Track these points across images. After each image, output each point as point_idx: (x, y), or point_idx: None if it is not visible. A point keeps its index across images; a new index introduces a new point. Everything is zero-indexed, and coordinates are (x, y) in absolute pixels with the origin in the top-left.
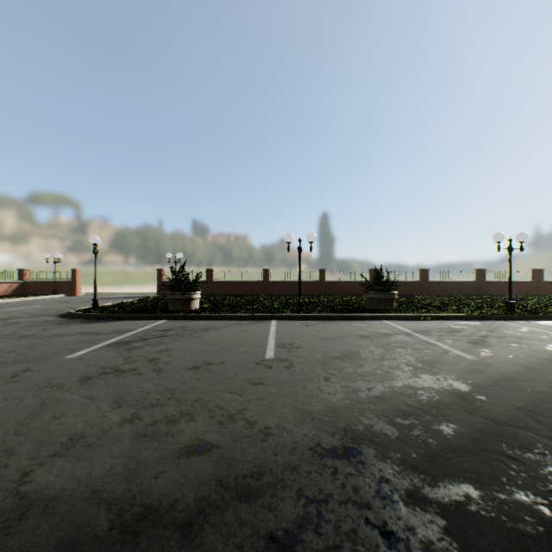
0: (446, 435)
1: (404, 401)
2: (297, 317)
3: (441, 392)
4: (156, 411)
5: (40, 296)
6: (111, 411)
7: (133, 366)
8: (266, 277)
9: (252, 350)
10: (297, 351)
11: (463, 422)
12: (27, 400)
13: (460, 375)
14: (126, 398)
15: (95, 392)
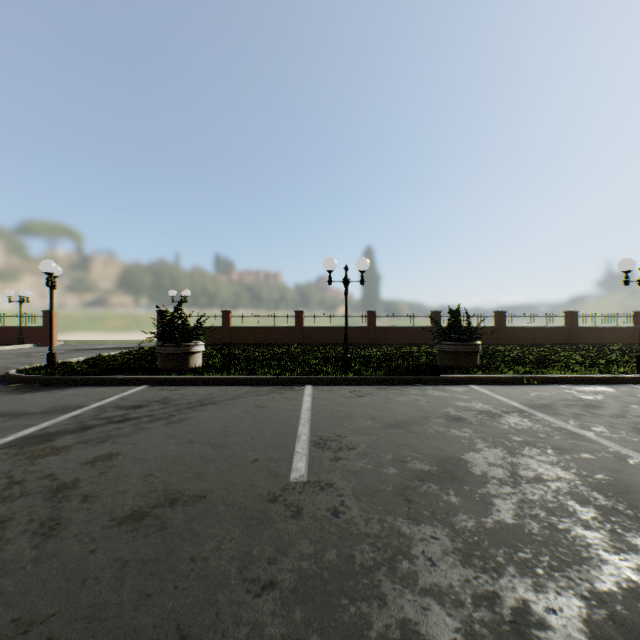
0: None
1: None
2: (342, 381)
3: None
4: None
5: None
6: None
7: (4, 511)
8: (299, 321)
9: (267, 456)
10: (349, 458)
11: None
12: None
13: None
14: None
15: None
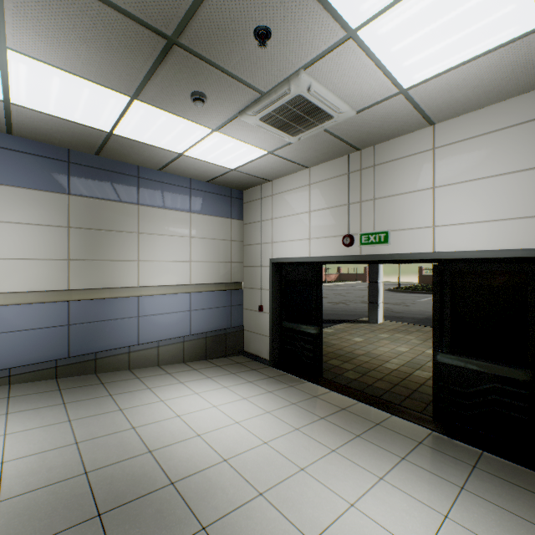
0: None
1: None
2: None
3: None
4: None
5: (352, 281)
6: None
7: None
8: None
9: None
10: None
11: None
12: (427, 304)
13: None
14: None
15: None
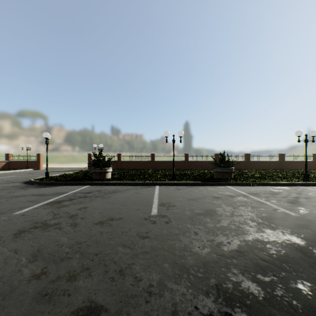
0: (306, 295)
1: (258, 255)
2: (172, 184)
3: (284, 246)
4: (62, 266)
5: (17, 170)
6: (26, 266)
7: (57, 221)
8: (152, 158)
9: (142, 208)
10: (173, 209)
11: (315, 279)
12: None
13: (292, 230)
14: (42, 252)
15: (21, 245)
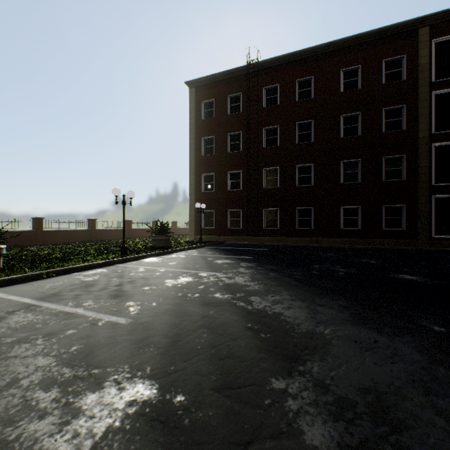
0: None
1: None
2: None
3: (130, 431)
4: None
5: None
6: None
7: None
8: None
9: None
10: None
11: None
12: None
13: (133, 363)
14: None
15: None
